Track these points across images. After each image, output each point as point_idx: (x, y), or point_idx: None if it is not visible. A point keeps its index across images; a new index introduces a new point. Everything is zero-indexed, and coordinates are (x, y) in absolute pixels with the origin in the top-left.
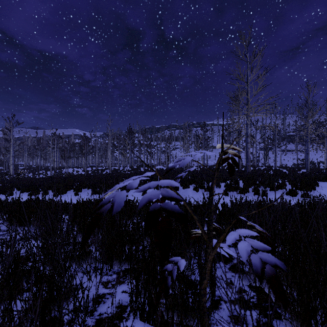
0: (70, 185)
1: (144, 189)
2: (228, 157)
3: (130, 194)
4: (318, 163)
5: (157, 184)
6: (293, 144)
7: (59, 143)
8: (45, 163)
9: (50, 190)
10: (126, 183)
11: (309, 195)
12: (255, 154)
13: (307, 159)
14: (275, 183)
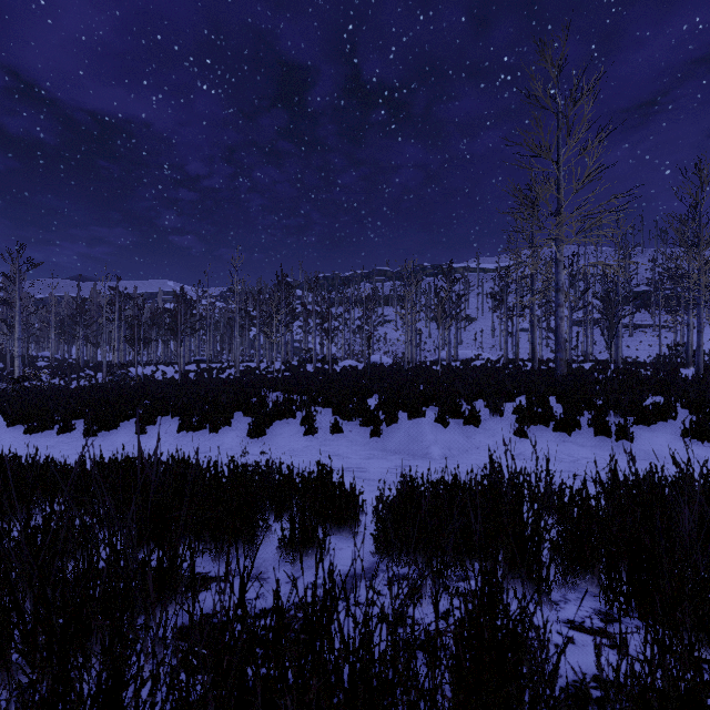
0: (131, 406)
1: None
2: None
3: (275, 432)
4: None
5: None
6: (646, 312)
7: (124, 309)
8: (96, 354)
9: (81, 419)
10: None
11: None
12: (567, 334)
13: (699, 345)
14: (650, 405)
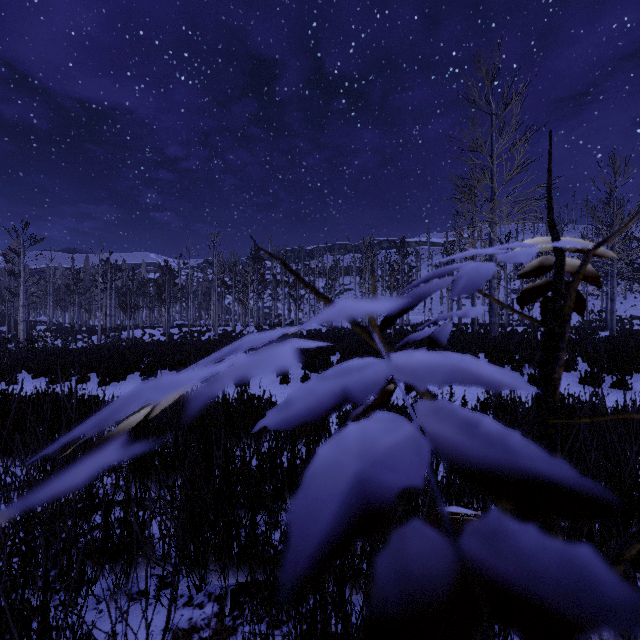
0: (134, 362)
1: (318, 405)
2: (550, 281)
3: (256, 382)
4: (631, 319)
5: (387, 376)
6: None
7: (115, 279)
8: (89, 319)
9: (93, 373)
10: (198, 374)
11: (629, 385)
12: (504, 301)
13: (612, 311)
14: None
